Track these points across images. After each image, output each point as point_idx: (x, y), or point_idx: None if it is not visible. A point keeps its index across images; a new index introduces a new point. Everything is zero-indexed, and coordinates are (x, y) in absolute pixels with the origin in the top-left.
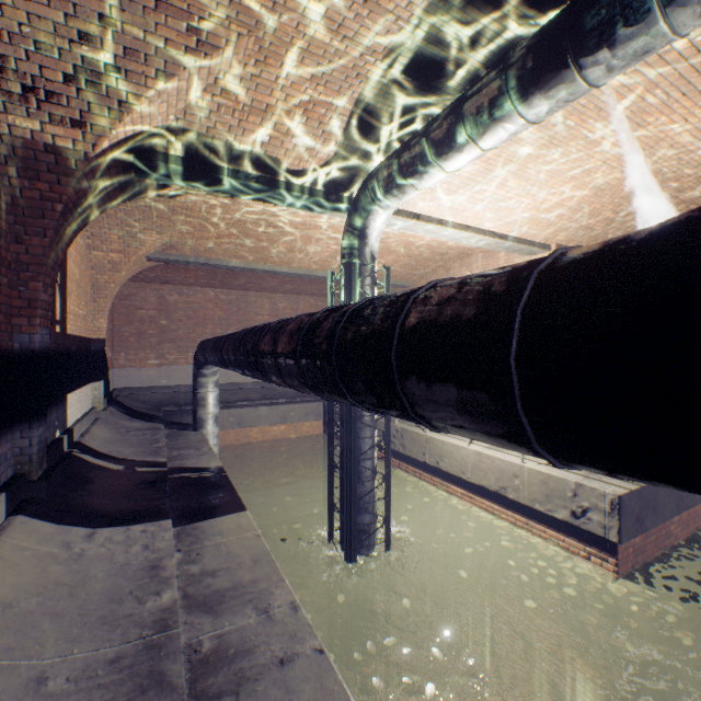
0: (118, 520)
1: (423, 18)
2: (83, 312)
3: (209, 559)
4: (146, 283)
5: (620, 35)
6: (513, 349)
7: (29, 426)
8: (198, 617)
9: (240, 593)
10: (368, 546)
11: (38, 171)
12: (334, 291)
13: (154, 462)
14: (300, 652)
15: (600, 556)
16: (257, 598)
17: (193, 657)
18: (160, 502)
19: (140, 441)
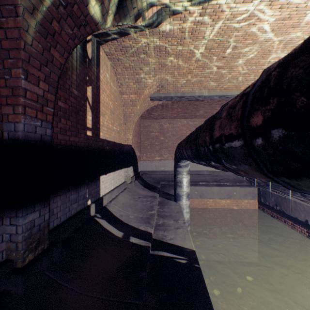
0: None
1: None
2: (116, 129)
3: None
4: (154, 119)
5: None
6: None
7: (15, 214)
8: None
9: None
10: None
11: None
12: None
13: (143, 233)
14: None
15: None
16: None
17: None
18: None
19: (142, 207)
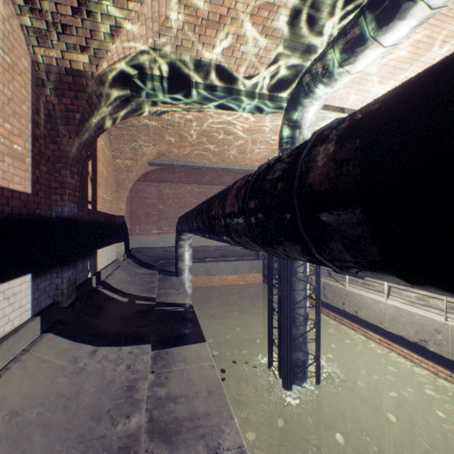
0: (115, 341)
1: None
2: (110, 198)
3: (173, 384)
4: (150, 182)
5: None
6: None
7: (61, 270)
8: (157, 446)
9: (194, 425)
10: (301, 378)
11: (63, 90)
12: None
13: (147, 297)
14: None
15: None
16: (209, 434)
17: None
18: (145, 328)
19: (142, 282)
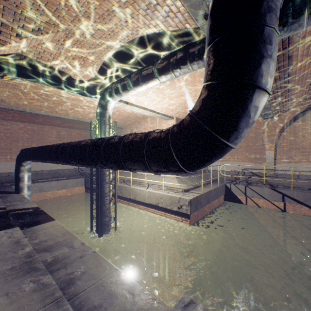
0: None
1: (128, 43)
2: None
3: (42, 237)
4: None
5: (181, 67)
6: (144, 150)
7: None
8: (43, 253)
9: (59, 244)
10: (108, 229)
11: None
12: (93, 129)
13: None
14: (87, 253)
15: (186, 220)
16: (67, 244)
17: (45, 263)
18: (9, 222)
19: None
